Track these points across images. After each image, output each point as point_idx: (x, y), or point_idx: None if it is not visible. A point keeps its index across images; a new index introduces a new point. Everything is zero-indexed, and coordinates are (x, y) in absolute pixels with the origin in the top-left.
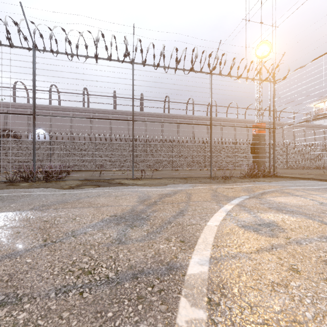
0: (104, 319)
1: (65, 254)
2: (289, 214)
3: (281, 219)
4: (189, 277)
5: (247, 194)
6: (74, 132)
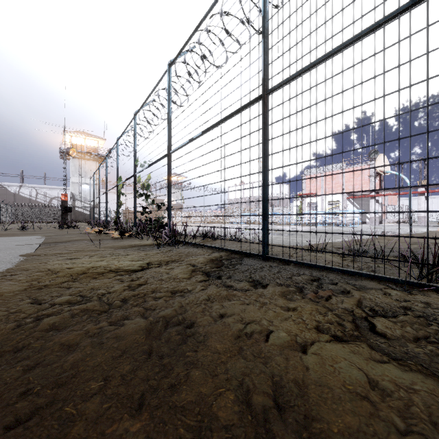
0: None
1: None
2: None
3: None
4: None
5: None
6: None
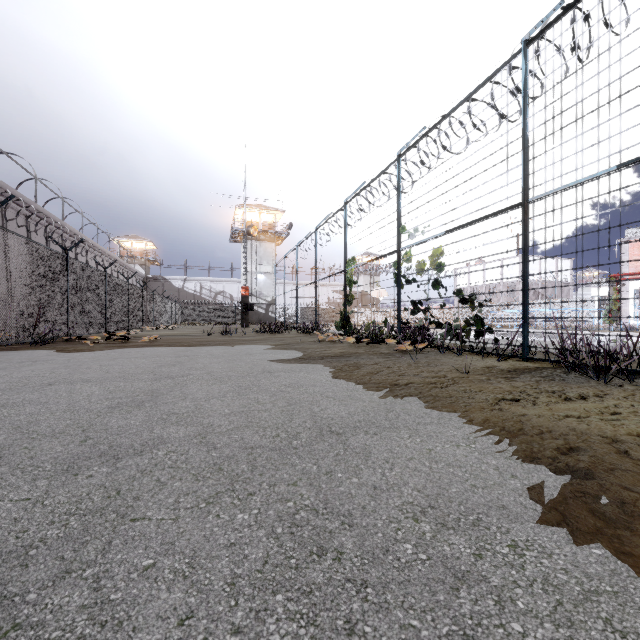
0: None
1: None
2: None
3: None
4: None
5: None
6: None
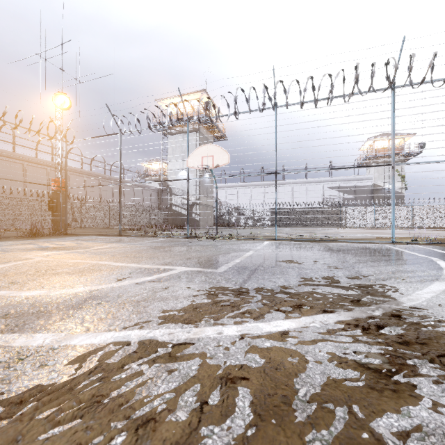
0: None
1: None
2: None
3: None
4: None
5: None
6: None
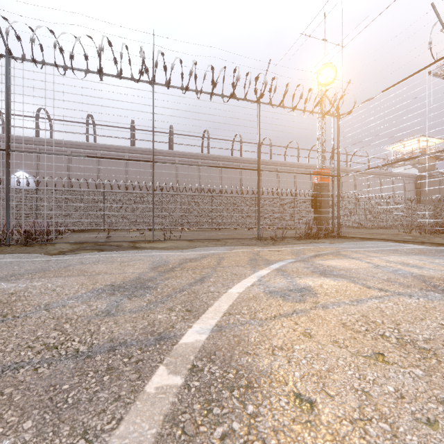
0: (57, 392)
1: (28, 329)
2: (332, 278)
3: (319, 283)
4: (179, 346)
5: (294, 257)
6: (73, 176)
